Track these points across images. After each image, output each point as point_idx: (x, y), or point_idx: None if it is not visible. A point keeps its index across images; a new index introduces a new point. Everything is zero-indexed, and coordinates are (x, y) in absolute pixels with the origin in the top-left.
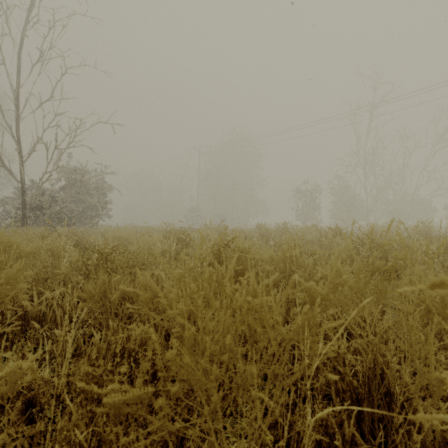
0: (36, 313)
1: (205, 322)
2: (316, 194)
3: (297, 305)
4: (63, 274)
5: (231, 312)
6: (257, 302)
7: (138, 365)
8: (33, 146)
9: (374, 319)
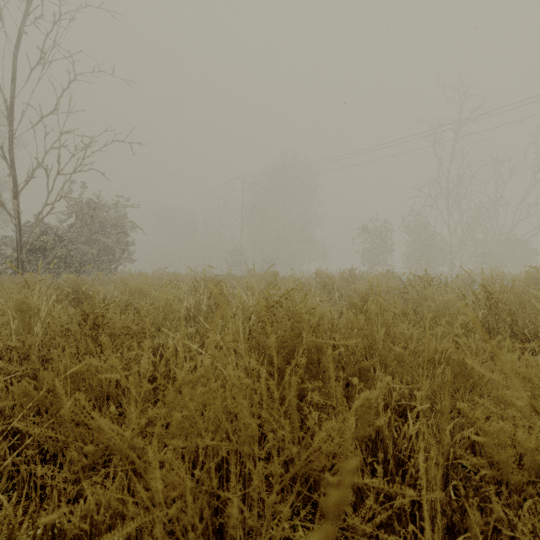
0: None
1: None
2: (386, 233)
3: (410, 421)
4: (36, 344)
5: None
6: None
7: None
8: (32, 172)
9: None
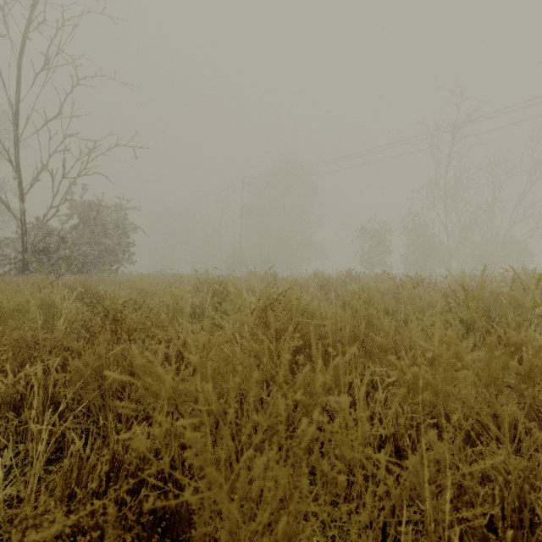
0: (10, 396)
1: (235, 473)
2: (385, 234)
3: (380, 390)
4: (59, 338)
5: (289, 468)
6: (338, 425)
7: (140, 489)
8: (37, 175)
9: (519, 428)
